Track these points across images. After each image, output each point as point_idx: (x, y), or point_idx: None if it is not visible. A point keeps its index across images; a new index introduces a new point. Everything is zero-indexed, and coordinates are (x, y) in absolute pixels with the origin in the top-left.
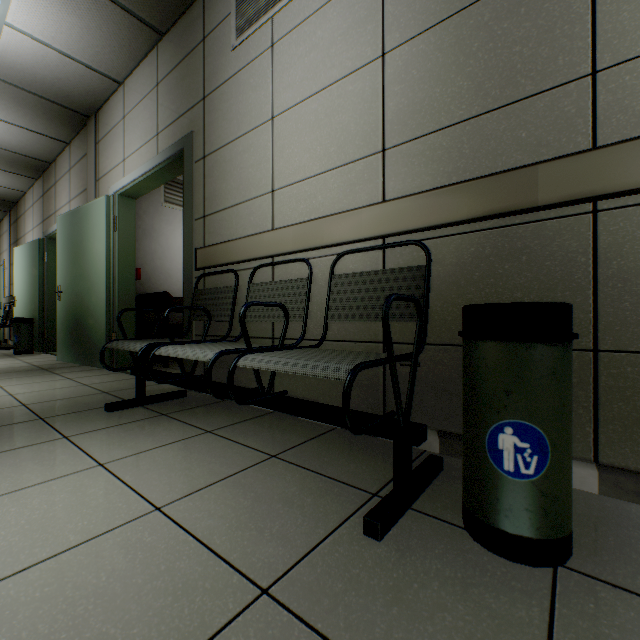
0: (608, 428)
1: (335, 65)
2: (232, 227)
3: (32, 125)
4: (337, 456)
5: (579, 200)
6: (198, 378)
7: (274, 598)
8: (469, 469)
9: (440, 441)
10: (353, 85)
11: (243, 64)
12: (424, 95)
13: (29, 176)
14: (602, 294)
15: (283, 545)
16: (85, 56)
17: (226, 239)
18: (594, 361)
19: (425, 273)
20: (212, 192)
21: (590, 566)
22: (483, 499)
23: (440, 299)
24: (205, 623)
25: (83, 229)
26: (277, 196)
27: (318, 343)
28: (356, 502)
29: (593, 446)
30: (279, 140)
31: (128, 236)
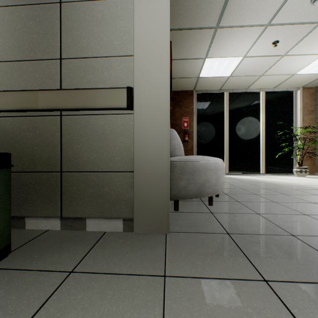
0: (65, 202)
1: None
2: None
3: None
4: None
5: (52, 109)
6: None
7: None
8: None
9: None
10: None
11: None
12: None
13: None
14: (63, 149)
15: None
16: None
17: None
18: (61, 176)
19: None
20: None
21: (3, 263)
22: None
23: (3, 148)
24: None
25: None
26: None
27: None
28: None
29: (61, 211)
30: None
31: None
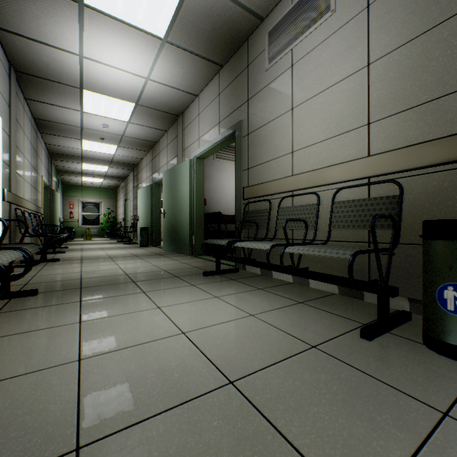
0: None
1: (334, 74)
2: (265, 174)
3: (151, 125)
4: (338, 306)
5: None
6: (253, 260)
7: (318, 349)
8: (425, 310)
9: (410, 304)
10: (347, 85)
11: (273, 78)
12: (398, 88)
13: (145, 150)
14: None
15: (317, 335)
16: (182, 86)
17: (262, 181)
18: None
19: (398, 200)
20: (253, 154)
21: None
22: (434, 326)
23: (410, 215)
24: (291, 350)
25: (177, 178)
26: (295, 155)
27: (325, 242)
28: (354, 326)
29: None
30: (296, 122)
31: (200, 181)
